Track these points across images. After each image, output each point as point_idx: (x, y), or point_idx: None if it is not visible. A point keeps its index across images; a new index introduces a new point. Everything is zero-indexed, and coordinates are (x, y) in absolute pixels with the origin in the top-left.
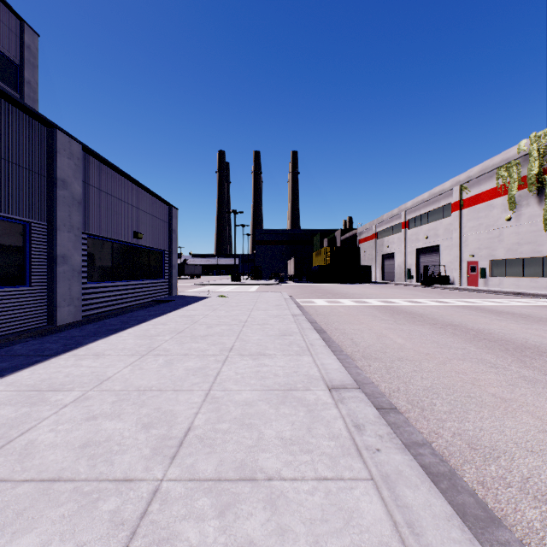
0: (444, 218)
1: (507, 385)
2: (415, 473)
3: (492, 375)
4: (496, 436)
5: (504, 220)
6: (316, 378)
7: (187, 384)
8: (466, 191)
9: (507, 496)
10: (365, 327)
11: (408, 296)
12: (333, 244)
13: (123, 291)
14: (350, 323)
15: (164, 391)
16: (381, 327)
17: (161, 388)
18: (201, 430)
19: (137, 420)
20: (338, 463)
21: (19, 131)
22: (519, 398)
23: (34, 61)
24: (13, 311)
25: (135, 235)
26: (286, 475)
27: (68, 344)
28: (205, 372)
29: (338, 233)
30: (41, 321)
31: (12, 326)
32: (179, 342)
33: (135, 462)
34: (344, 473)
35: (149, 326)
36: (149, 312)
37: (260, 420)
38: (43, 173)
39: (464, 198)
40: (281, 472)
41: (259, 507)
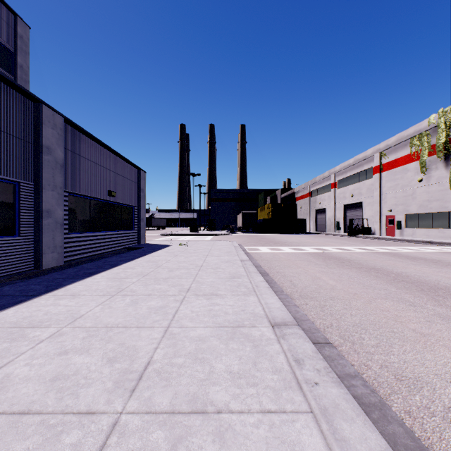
0: (367, 179)
1: (424, 322)
2: (351, 406)
3: (411, 312)
4: (418, 368)
5: (417, 181)
6: (261, 316)
7: (149, 321)
8: (385, 157)
9: (432, 425)
10: (302, 271)
11: (337, 244)
12: (275, 201)
13: (99, 240)
14: (289, 267)
15: (129, 327)
16: (315, 271)
17: (126, 325)
18: (159, 364)
19: (103, 354)
20: (281, 396)
21: (9, 105)
22: (436, 333)
23: (26, 48)
24: (4, 257)
25: (109, 193)
26: (234, 408)
27: (50, 286)
28: (165, 310)
29: (278, 192)
30: (29, 266)
31: (4, 270)
32: (144, 284)
33: (98, 395)
34: (286, 406)
35: (120, 269)
36: (121, 258)
37: (211, 354)
38: (30, 140)
39: (383, 163)
40: (229, 405)
41: (208, 440)
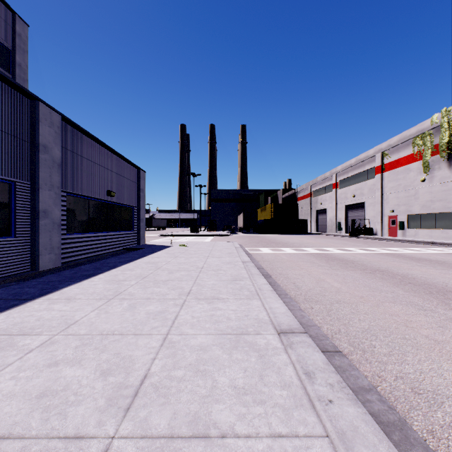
0: (369, 179)
1: (437, 327)
2: (371, 429)
3: (422, 317)
4: (436, 379)
5: (419, 181)
6: (265, 321)
7: (147, 328)
8: (387, 157)
9: None
10: (305, 272)
11: (339, 245)
12: (276, 201)
13: (98, 241)
14: (292, 269)
15: (125, 335)
16: (319, 272)
17: (122, 332)
18: (157, 377)
19: (96, 366)
20: (292, 416)
21: (5, 102)
22: (450, 340)
23: (24, 46)
24: None
25: (108, 193)
26: (240, 431)
27: (45, 289)
28: (164, 315)
29: (279, 192)
30: (25, 267)
31: None
32: (143, 286)
33: (88, 415)
34: (299, 429)
35: (119, 271)
36: (120, 259)
37: (214, 366)
38: (26, 139)
39: (385, 163)
40: (235, 427)
41: None
